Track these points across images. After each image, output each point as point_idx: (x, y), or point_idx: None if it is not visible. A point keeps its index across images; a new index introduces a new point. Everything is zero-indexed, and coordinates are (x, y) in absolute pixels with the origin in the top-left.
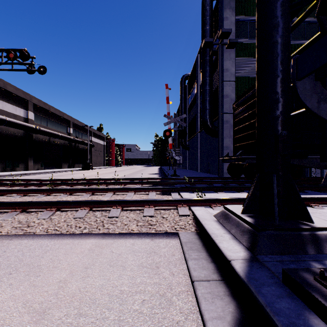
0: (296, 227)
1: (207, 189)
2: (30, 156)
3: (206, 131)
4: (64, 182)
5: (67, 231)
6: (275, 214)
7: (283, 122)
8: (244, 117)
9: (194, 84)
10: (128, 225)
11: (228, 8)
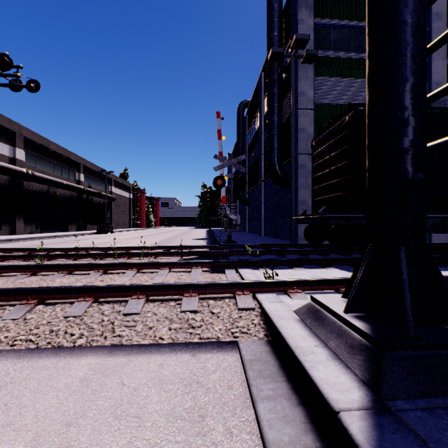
0: (447, 341)
1: (278, 264)
2: (19, 213)
3: (274, 178)
4: (66, 252)
5: (48, 342)
6: (407, 317)
7: (417, 159)
8: (329, 160)
9: (256, 114)
10: (155, 329)
11: (304, 7)
